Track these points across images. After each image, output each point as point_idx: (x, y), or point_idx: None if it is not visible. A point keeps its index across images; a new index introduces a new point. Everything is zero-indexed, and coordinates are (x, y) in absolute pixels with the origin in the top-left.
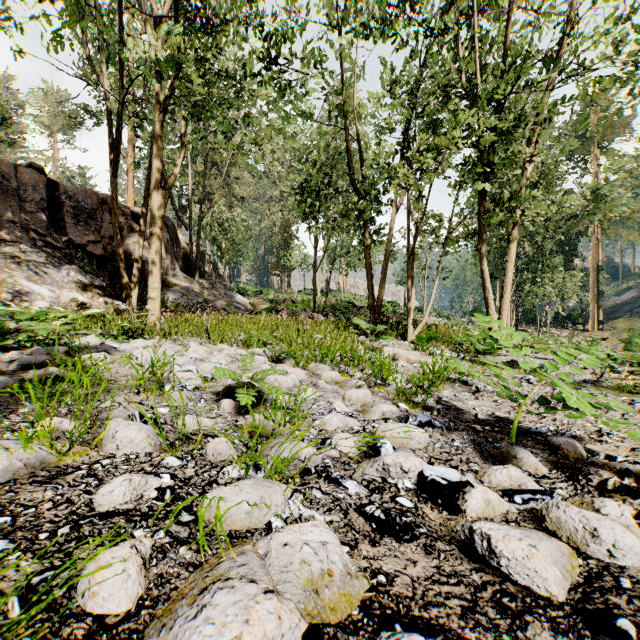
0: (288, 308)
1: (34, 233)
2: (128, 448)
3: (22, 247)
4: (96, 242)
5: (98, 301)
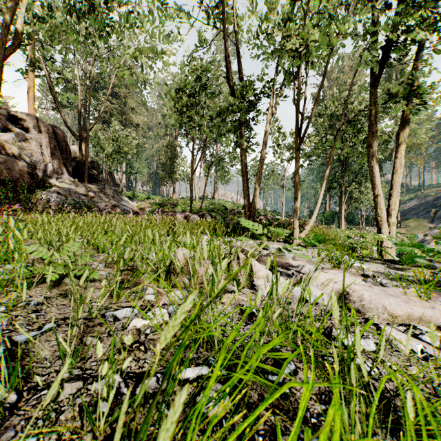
0: (170, 210)
1: None
2: None
3: None
4: None
5: None
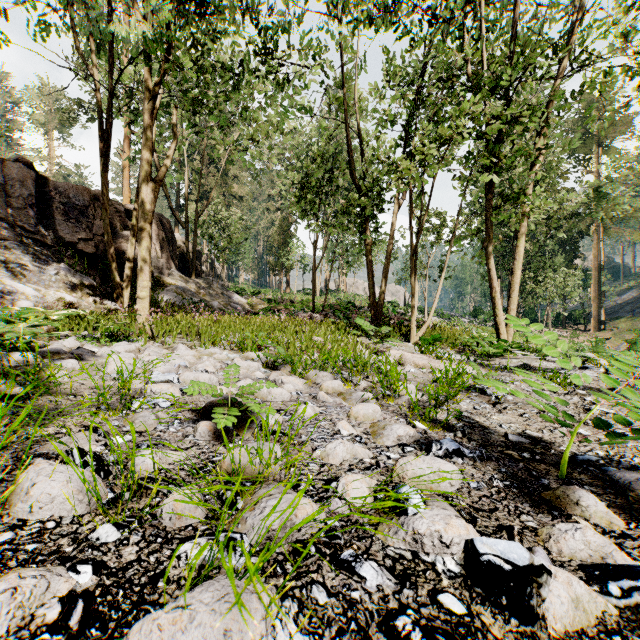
0: (287, 308)
1: (21, 230)
2: (47, 510)
3: (7, 244)
4: (87, 240)
5: (87, 301)
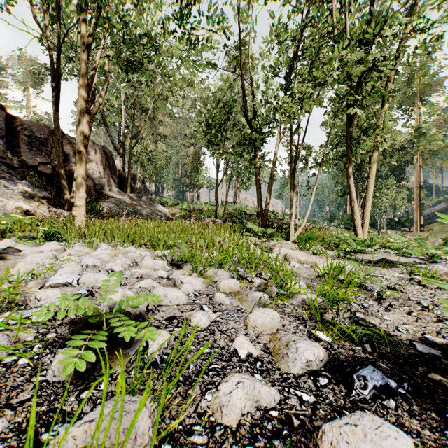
0: (197, 215)
1: None
2: None
3: None
4: (46, 163)
5: (43, 209)
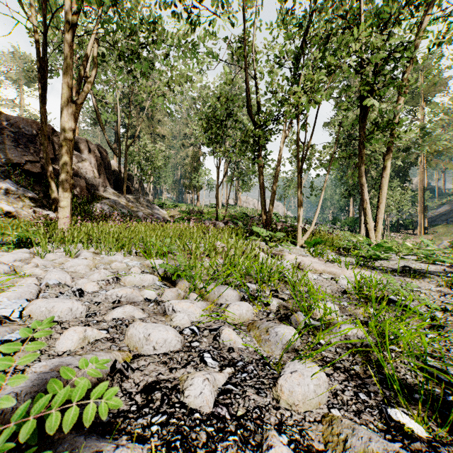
0: (196, 217)
1: None
2: None
3: None
4: (34, 162)
5: (28, 210)
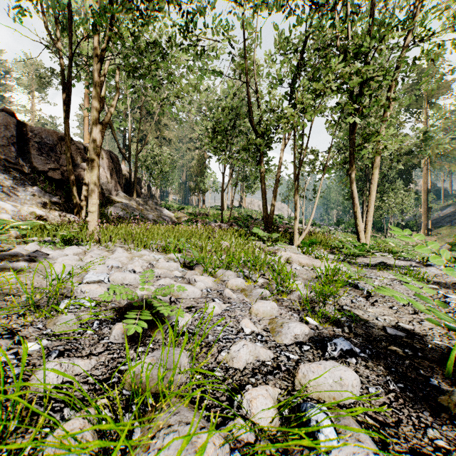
0: (202, 219)
1: (5, 161)
2: None
3: None
4: (55, 169)
5: (54, 214)
